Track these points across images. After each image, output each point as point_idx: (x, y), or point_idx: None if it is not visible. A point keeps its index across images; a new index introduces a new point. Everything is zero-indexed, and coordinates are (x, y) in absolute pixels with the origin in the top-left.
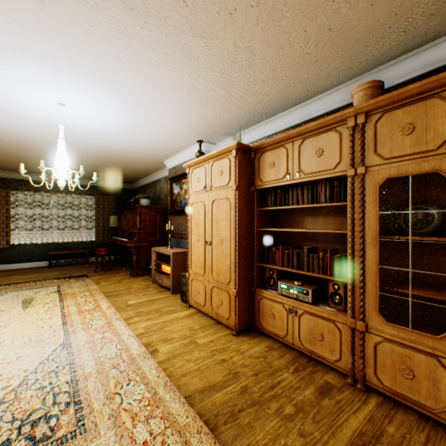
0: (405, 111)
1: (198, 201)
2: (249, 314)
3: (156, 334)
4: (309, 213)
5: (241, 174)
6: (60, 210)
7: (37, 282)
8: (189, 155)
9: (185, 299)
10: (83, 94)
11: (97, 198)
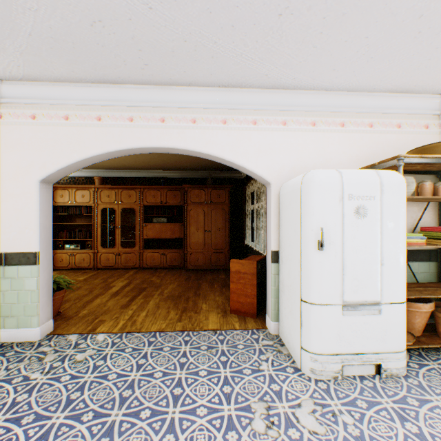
0: (108, 191)
1: None
2: None
3: None
4: (79, 217)
5: None
6: None
7: None
8: None
9: None
10: None
11: None
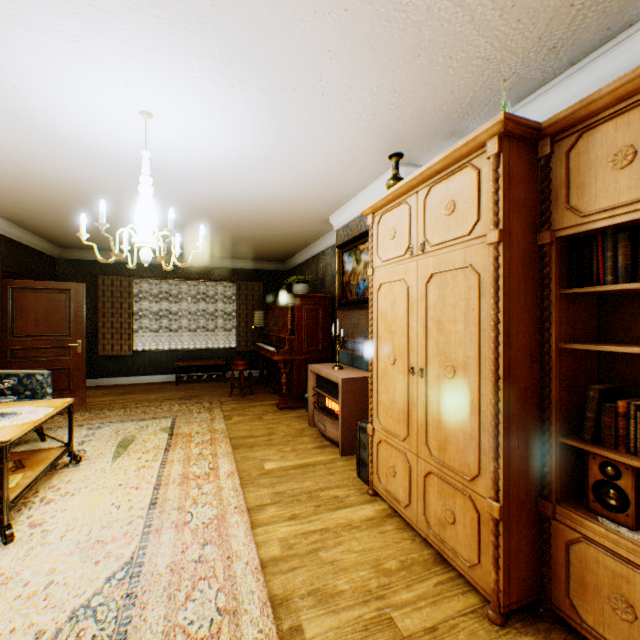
0: None
1: (393, 280)
2: (533, 567)
3: (302, 568)
4: None
5: (511, 201)
6: (191, 304)
7: (153, 408)
8: (371, 197)
9: (364, 475)
10: (170, 77)
11: (237, 285)
